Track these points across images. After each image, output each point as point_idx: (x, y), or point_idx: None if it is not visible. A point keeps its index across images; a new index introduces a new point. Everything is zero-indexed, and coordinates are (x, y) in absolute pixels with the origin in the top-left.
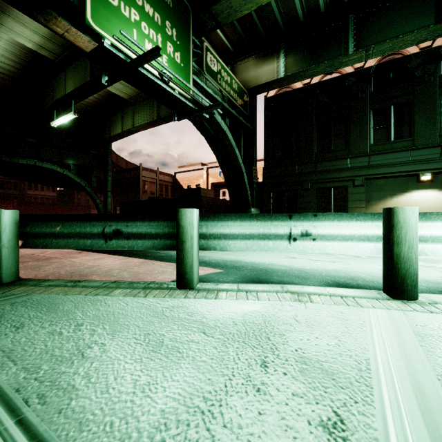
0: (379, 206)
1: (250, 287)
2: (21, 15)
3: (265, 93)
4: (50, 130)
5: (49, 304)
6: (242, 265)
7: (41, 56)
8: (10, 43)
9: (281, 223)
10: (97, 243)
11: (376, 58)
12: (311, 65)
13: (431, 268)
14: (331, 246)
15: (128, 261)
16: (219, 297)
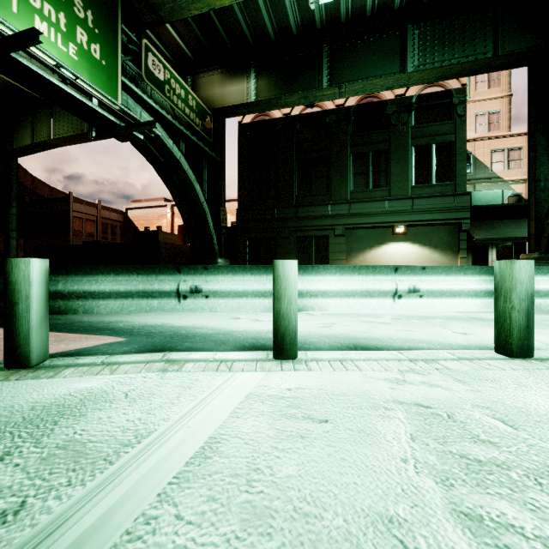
0: (359, 258)
1: (121, 359)
2: None
3: (240, 118)
4: None
5: None
6: (161, 331)
7: None
8: None
9: (169, 277)
10: None
11: (356, 98)
12: (285, 93)
13: (367, 324)
14: (224, 303)
15: None
16: (57, 375)
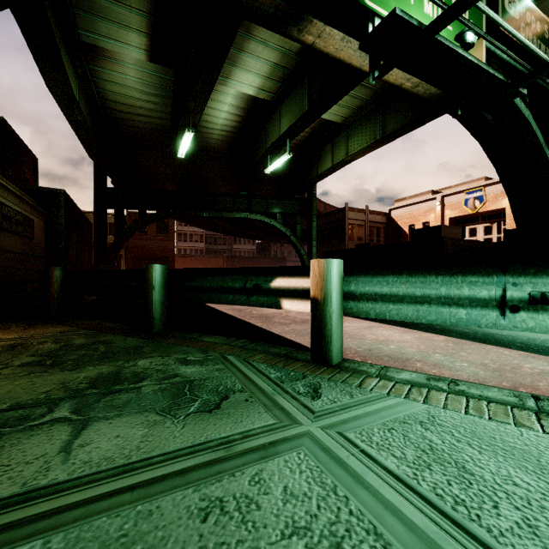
0: None
1: None
2: (247, 61)
3: None
4: (257, 180)
5: (512, 450)
6: None
7: (259, 100)
8: (235, 96)
9: None
10: (481, 316)
11: None
12: None
13: None
14: None
15: (424, 337)
16: None
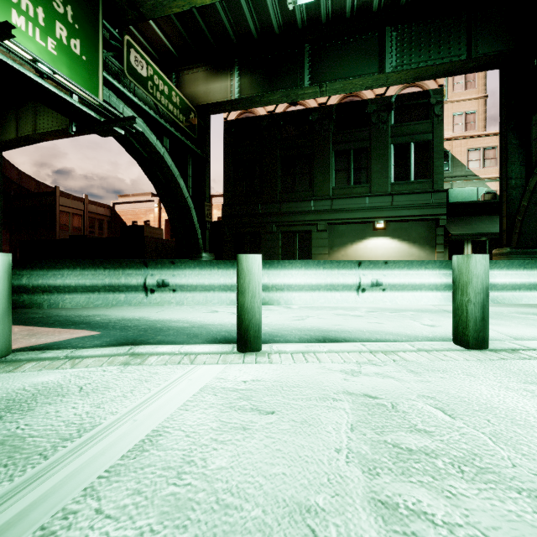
0: (341, 253)
1: (86, 352)
2: None
3: (225, 115)
4: None
5: None
6: (136, 324)
7: None
8: None
9: (136, 271)
10: None
11: (338, 97)
12: (268, 91)
13: (341, 317)
14: (192, 297)
15: None
16: (16, 369)
